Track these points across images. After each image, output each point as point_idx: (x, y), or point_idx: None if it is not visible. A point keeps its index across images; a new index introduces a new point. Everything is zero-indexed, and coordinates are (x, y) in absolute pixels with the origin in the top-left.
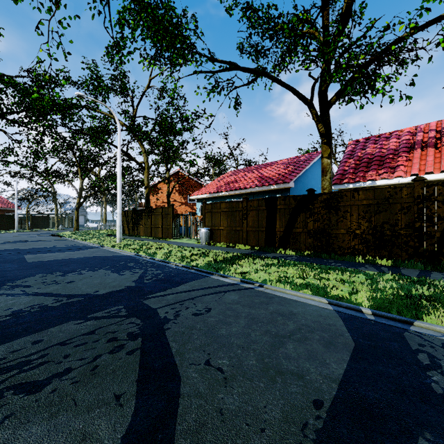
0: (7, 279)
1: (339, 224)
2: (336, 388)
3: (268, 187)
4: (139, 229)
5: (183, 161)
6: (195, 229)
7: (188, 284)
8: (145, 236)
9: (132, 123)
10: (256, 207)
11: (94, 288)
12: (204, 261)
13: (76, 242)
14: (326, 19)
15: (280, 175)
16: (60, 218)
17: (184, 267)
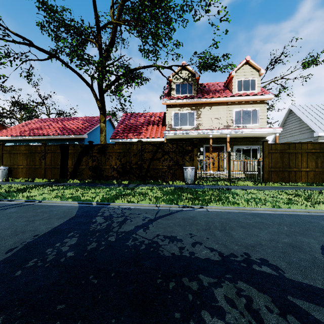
0: None
1: (106, 163)
2: (50, 229)
3: (67, 136)
4: None
5: None
6: None
7: None
8: None
9: None
10: (53, 150)
11: None
12: None
13: None
14: (100, 40)
15: (78, 128)
16: None
17: None
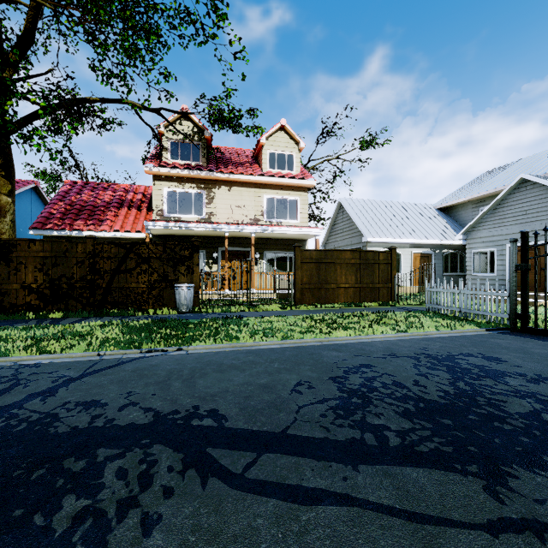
0: None
1: (12, 278)
2: None
3: None
4: None
5: None
6: None
7: None
8: None
9: None
10: None
11: None
12: None
13: None
14: None
15: None
16: None
17: None
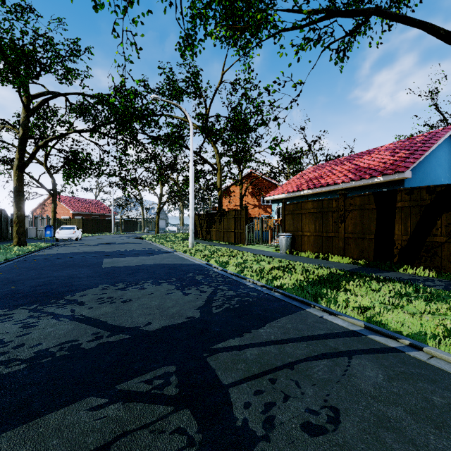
0: (70, 289)
1: None
2: None
3: (369, 180)
4: (211, 234)
5: (256, 161)
6: (271, 234)
7: (275, 323)
8: (217, 240)
9: (204, 122)
10: (359, 205)
11: (148, 317)
12: (291, 279)
13: (153, 245)
14: None
15: (387, 163)
16: (146, 222)
17: (265, 287)
